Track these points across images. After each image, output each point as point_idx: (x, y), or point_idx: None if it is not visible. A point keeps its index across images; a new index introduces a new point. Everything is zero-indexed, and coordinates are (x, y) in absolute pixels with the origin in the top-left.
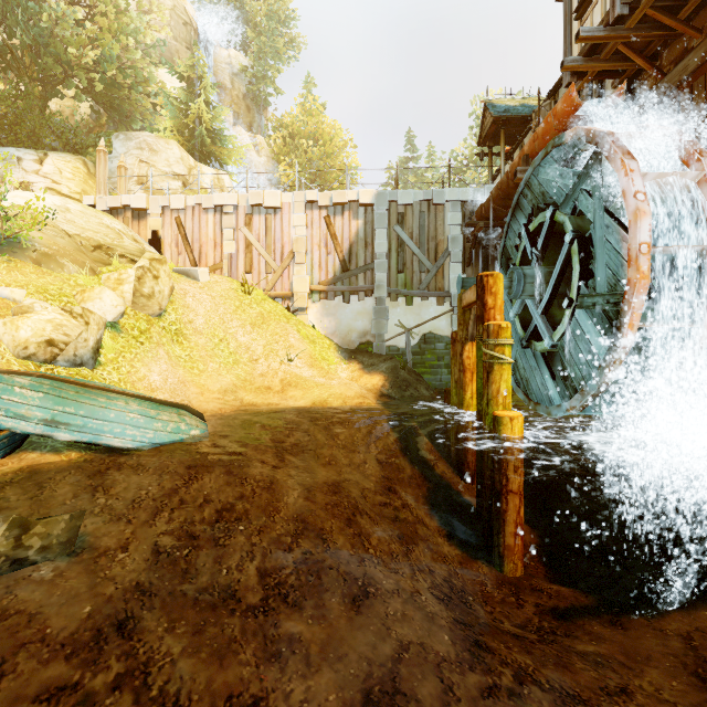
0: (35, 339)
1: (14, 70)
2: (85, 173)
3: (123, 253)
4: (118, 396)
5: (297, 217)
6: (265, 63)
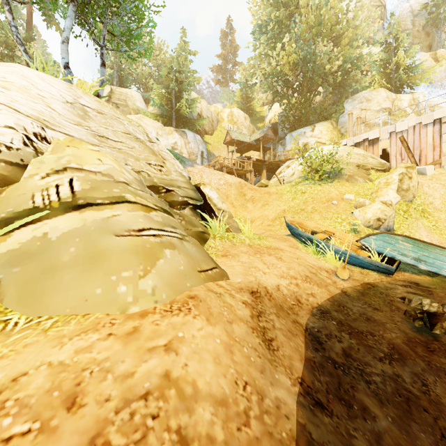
0: (372, 218)
1: (298, 92)
2: (331, 129)
3: (371, 167)
4: (442, 249)
5: None
6: None
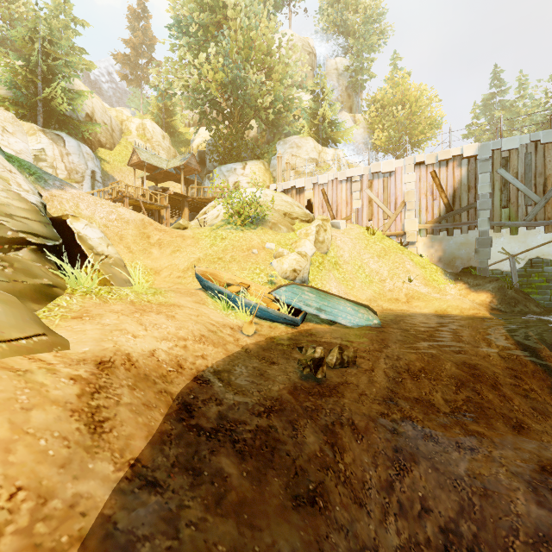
0: (289, 269)
1: (229, 120)
2: (264, 170)
3: (297, 216)
4: (339, 298)
5: (408, 176)
6: (362, 58)
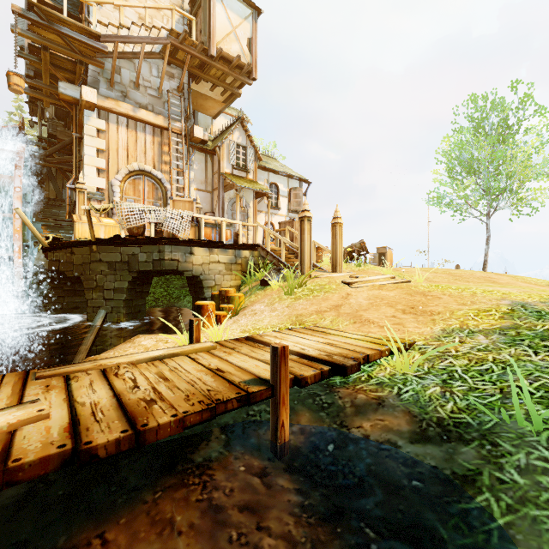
0: None
1: None
2: None
3: None
4: None
5: None
6: None
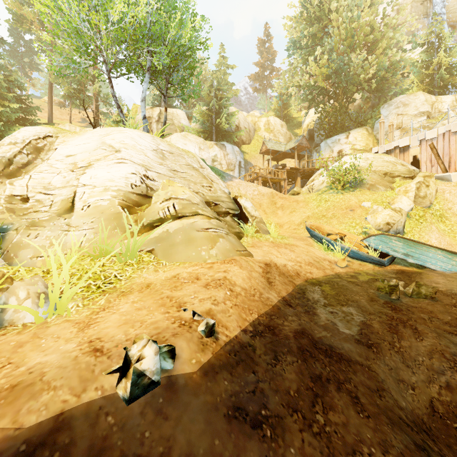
0: (382, 222)
1: (334, 99)
2: (366, 135)
3: (398, 174)
4: (430, 247)
5: None
6: None
